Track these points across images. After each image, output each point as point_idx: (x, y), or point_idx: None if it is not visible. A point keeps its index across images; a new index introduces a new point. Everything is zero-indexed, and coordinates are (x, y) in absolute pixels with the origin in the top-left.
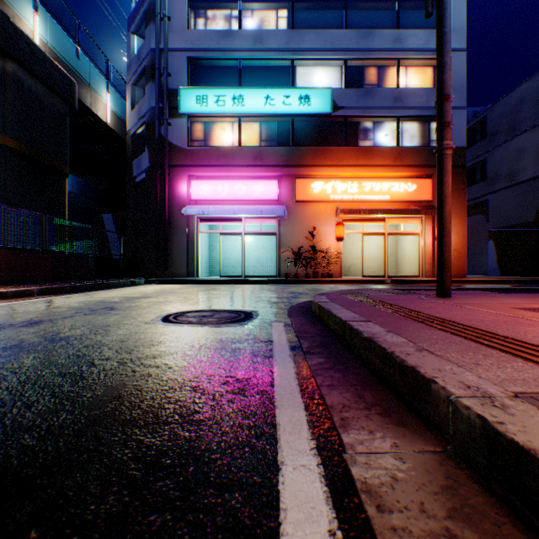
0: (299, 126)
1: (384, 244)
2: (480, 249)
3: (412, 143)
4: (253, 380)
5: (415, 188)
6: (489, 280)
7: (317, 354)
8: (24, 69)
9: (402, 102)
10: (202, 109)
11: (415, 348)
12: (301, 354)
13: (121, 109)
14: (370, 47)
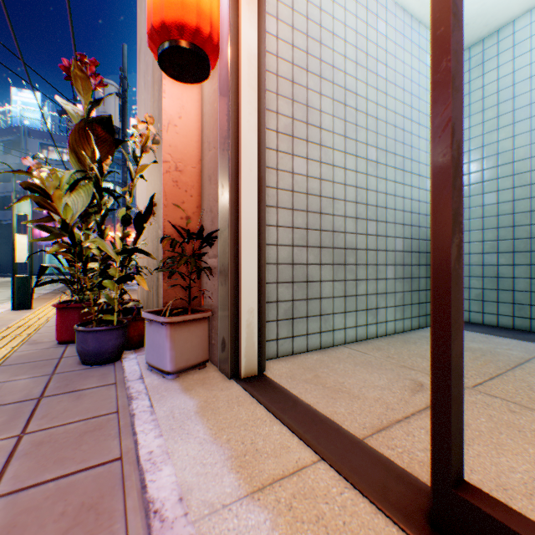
0: None
1: None
2: None
3: None
4: None
5: None
6: None
7: None
8: None
9: None
10: None
11: None
12: None
13: None
14: None
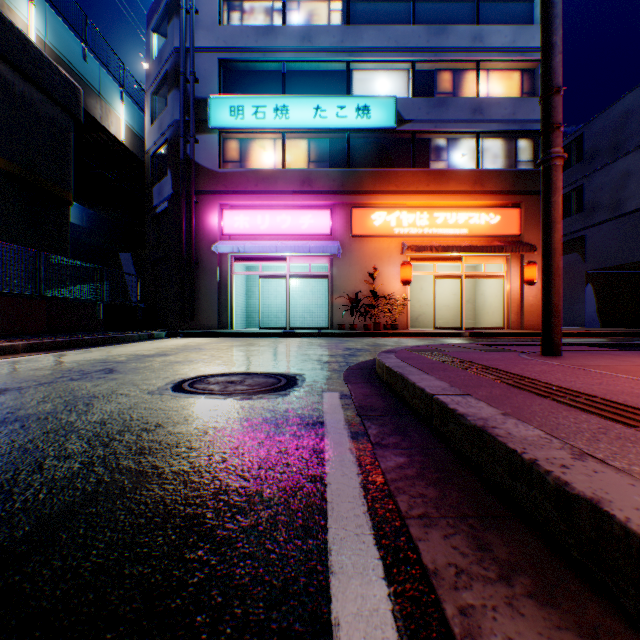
0: (356, 144)
1: (461, 289)
2: (576, 295)
3: (495, 165)
4: (292, 502)
5: (499, 219)
6: (591, 332)
7: (392, 449)
8: (14, 70)
9: (482, 114)
10: (237, 122)
11: (569, 451)
12: (368, 448)
13: (139, 125)
14: (444, 47)
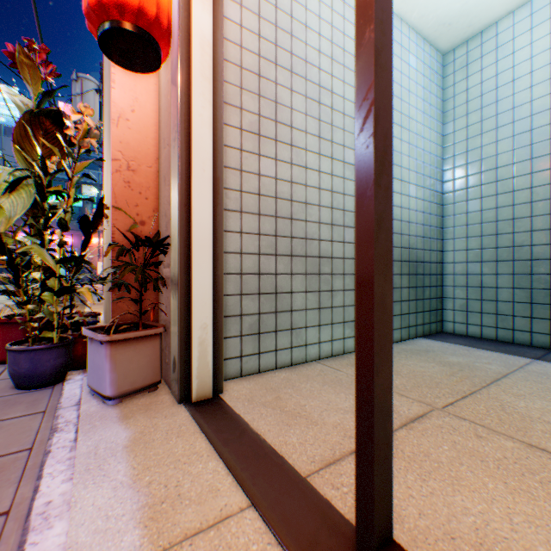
0: None
1: None
2: None
3: None
4: None
5: None
6: None
7: None
8: None
9: None
10: None
11: None
12: None
13: None
14: None
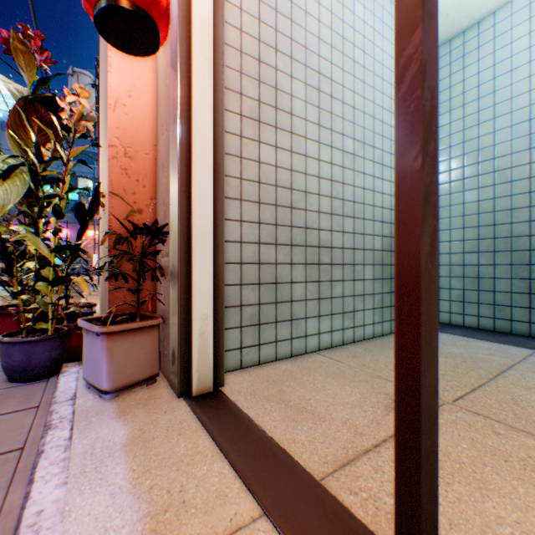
0: None
1: None
2: None
3: None
4: None
5: None
6: None
7: None
8: None
9: None
10: None
11: None
12: None
13: None
14: None
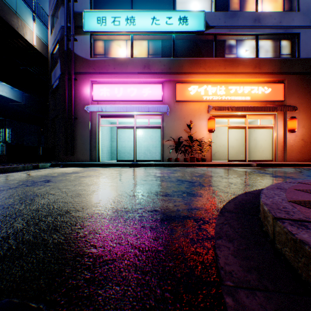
0: (178, 43)
1: (245, 135)
2: None
3: (266, 56)
4: None
5: (270, 90)
6: None
7: None
8: None
9: (260, 22)
10: (102, 27)
11: None
12: None
13: (47, 38)
14: None
